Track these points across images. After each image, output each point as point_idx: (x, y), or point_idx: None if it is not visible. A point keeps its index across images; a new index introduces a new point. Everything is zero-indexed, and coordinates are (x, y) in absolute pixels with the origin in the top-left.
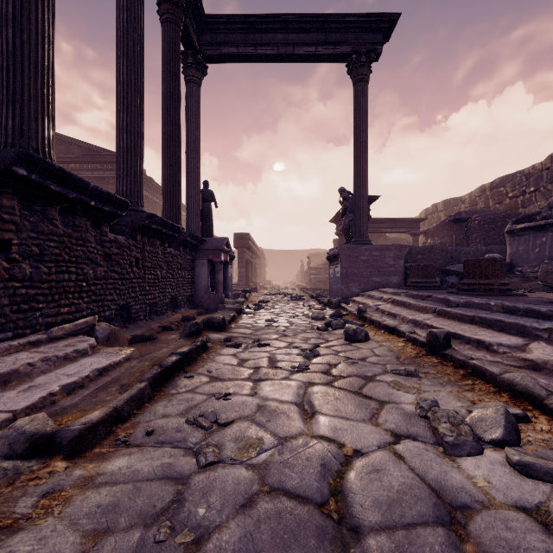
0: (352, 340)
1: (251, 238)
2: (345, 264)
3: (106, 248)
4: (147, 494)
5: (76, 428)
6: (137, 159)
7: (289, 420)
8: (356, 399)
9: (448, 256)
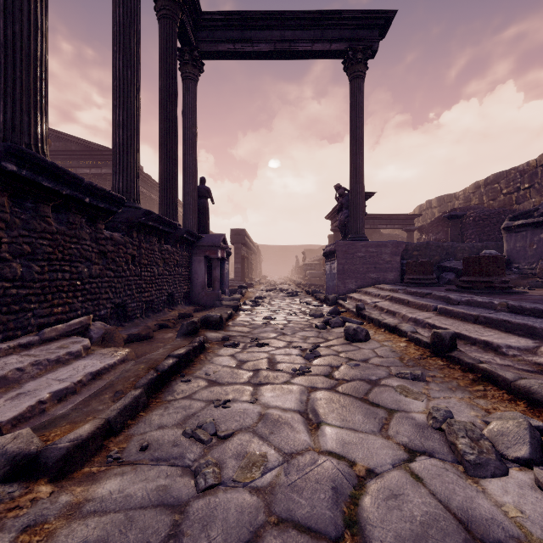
0: (352, 339)
1: (247, 234)
2: (341, 261)
3: (102, 245)
4: (140, 526)
5: (63, 445)
6: (134, 155)
7: (294, 432)
8: (363, 407)
9: (443, 252)
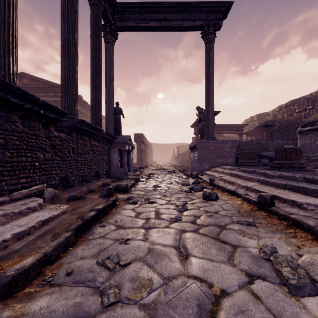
0: (207, 199)
1: (144, 136)
2: (200, 152)
3: (52, 141)
4: None
5: (10, 274)
6: (74, 86)
7: (171, 261)
8: (216, 244)
9: (261, 146)
